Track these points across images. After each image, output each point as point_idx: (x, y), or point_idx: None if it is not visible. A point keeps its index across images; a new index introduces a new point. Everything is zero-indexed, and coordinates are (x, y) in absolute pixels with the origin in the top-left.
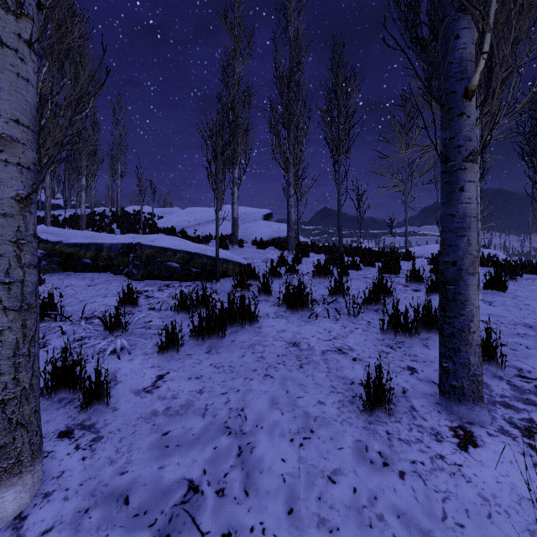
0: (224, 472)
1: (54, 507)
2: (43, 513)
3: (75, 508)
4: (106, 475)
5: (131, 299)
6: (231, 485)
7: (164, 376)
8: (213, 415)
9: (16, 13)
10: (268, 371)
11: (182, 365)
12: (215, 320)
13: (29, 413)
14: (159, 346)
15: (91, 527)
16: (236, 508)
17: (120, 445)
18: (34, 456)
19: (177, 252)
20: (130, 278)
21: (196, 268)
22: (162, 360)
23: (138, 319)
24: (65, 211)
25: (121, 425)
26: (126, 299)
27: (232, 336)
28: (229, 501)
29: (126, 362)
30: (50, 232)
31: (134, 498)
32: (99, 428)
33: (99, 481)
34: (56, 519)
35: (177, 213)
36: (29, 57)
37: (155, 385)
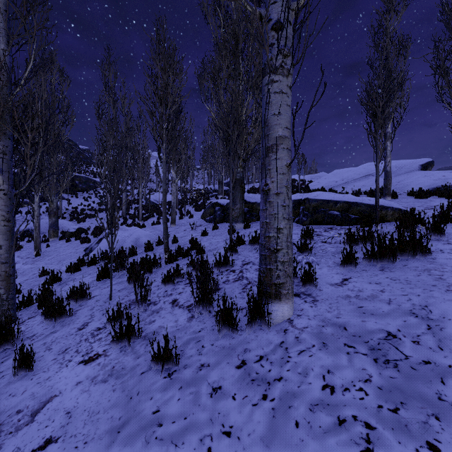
0: (416, 334)
1: (305, 320)
2: (300, 321)
3: (316, 324)
4: (327, 316)
5: (308, 235)
6: (424, 341)
7: (348, 279)
8: (397, 305)
9: (287, 75)
10: (449, 288)
11: (360, 275)
12: (386, 247)
13: (291, 271)
14: (341, 260)
15: (328, 332)
16: (432, 353)
17: (330, 305)
18: (292, 294)
19: (337, 202)
20: (300, 223)
21: (354, 214)
22: (343, 271)
23: (315, 247)
24: (248, 185)
25: (327, 297)
26: (305, 235)
27: (403, 262)
28: (425, 348)
29: (317, 269)
30: (250, 197)
31: (349, 329)
32: (314, 296)
33: (324, 317)
34: (308, 325)
35: (325, 176)
36: (290, 94)
37: (343, 283)
